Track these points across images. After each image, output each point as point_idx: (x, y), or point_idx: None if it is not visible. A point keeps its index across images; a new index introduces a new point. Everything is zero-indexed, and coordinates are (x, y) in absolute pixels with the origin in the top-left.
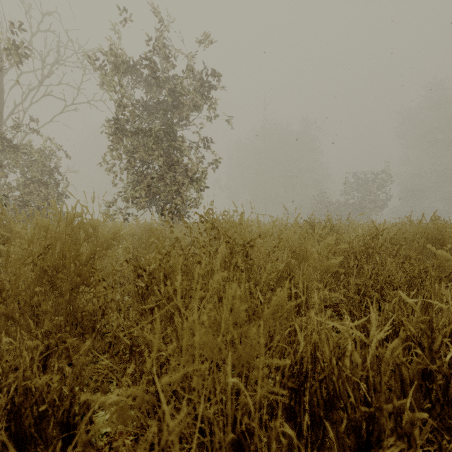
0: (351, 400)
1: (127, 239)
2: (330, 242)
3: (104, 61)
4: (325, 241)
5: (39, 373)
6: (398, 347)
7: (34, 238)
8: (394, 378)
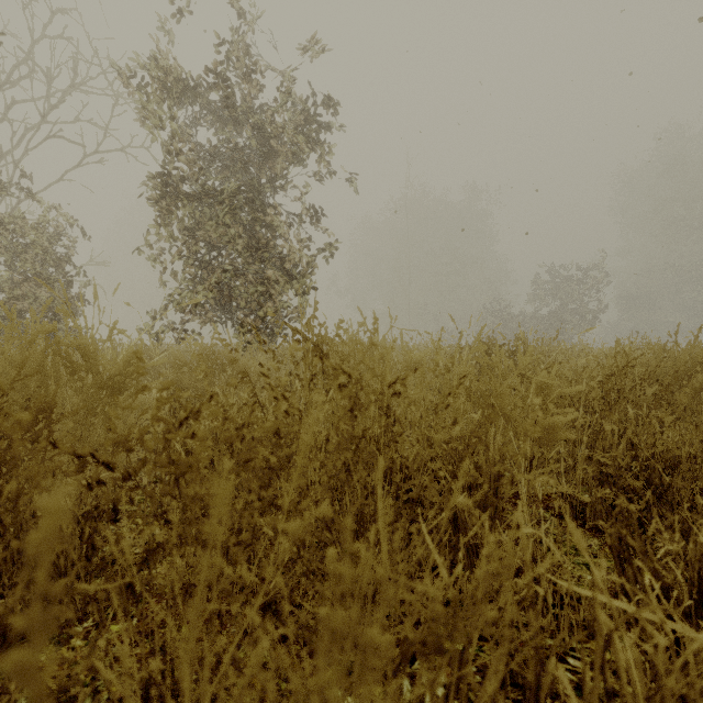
0: None
1: (169, 373)
2: (551, 381)
3: (143, 78)
4: (537, 379)
5: None
6: None
7: None
8: None
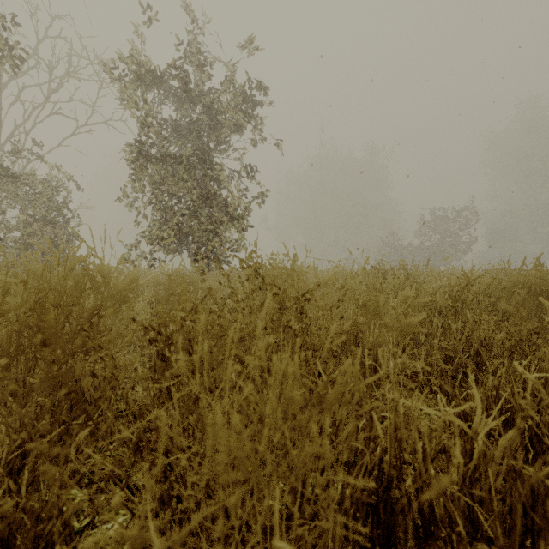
0: (459, 529)
1: (149, 290)
2: (410, 294)
3: (123, 71)
4: (403, 293)
5: (14, 476)
6: (514, 441)
7: (6, 288)
8: (503, 480)
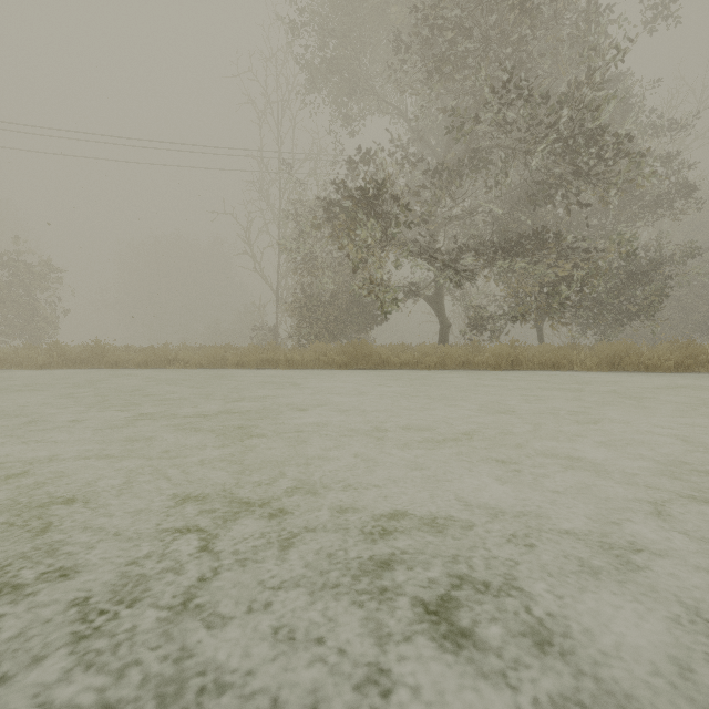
0: None
1: None
2: None
3: None
4: None
5: None
6: None
7: None
8: None
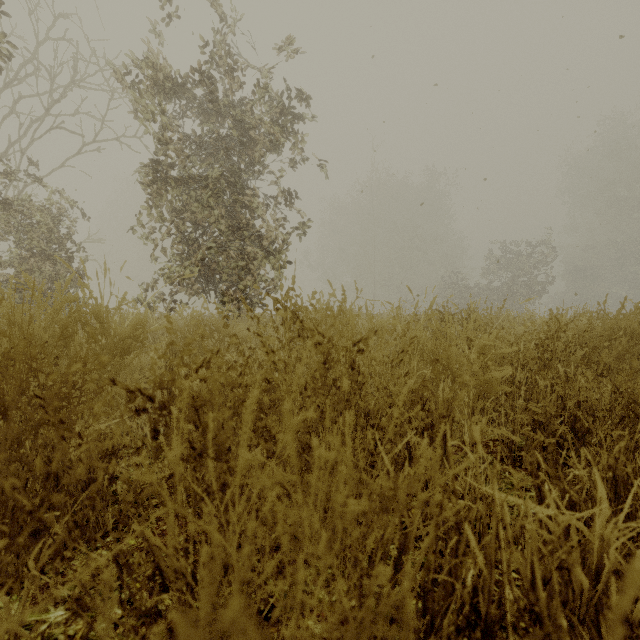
0: None
1: (164, 338)
2: (490, 343)
3: (137, 76)
4: (479, 342)
5: None
6: None
7: None
8: None
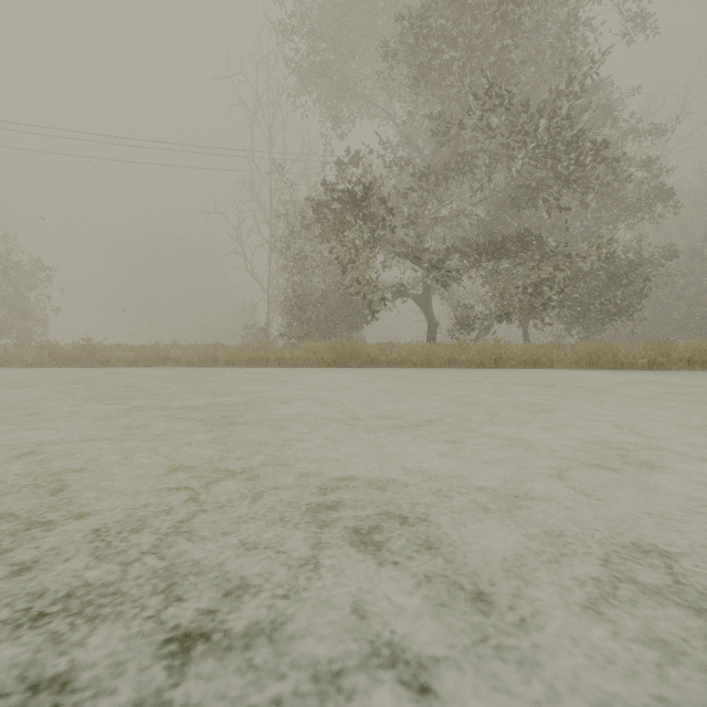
0: None
1: None
2: None
3: None
4: None
5: None
6: None
7: None
8: None
